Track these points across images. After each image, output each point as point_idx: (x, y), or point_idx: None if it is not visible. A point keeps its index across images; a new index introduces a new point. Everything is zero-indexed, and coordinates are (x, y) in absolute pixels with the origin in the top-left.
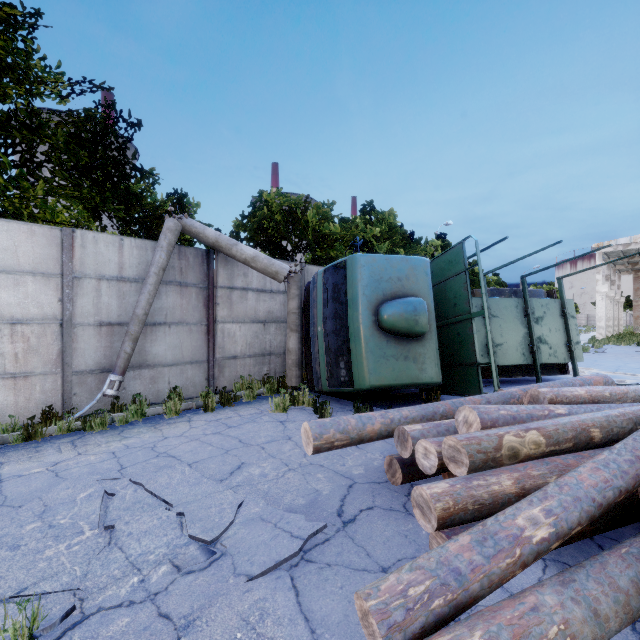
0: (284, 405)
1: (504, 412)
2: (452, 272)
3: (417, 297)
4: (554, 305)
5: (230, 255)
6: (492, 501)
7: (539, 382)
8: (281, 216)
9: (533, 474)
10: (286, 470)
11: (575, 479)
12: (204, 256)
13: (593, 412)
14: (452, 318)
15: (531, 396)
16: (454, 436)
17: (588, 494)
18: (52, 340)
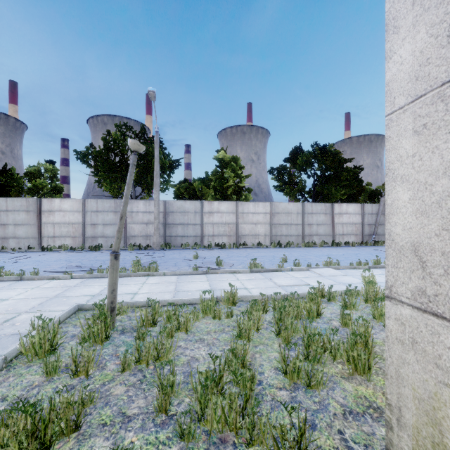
0: None
1: None
2: None
3: None
4: None
5: None
6: None
7: None
8: None
9: None
10: None
11: None
12: None
13: None
14: None
15: None
16: None
17: None
18: (360, 228)
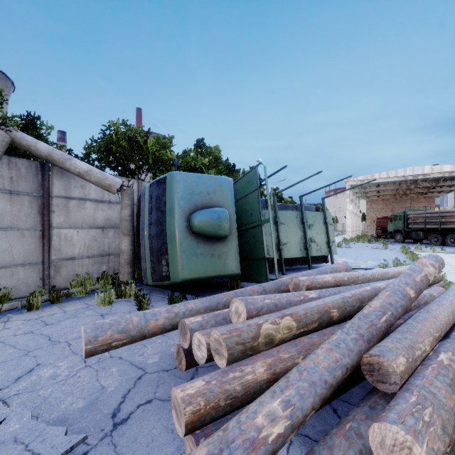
0: (109, 299)
1: (268, 301)
2: (249, 190)
3: (222, 208)
4: (320, 216)
5: (64, 168)
6: (244, 392)
7: (310, 269)
8: (126, 142)
9: (284, 357)
10: (81, 367)
11: (313, 362)
12: (38, 168)
13: (334, 295)
14: (249, 224)
15: (294, 284)
16: (218, 330)
17: (322, 377)
18: None
